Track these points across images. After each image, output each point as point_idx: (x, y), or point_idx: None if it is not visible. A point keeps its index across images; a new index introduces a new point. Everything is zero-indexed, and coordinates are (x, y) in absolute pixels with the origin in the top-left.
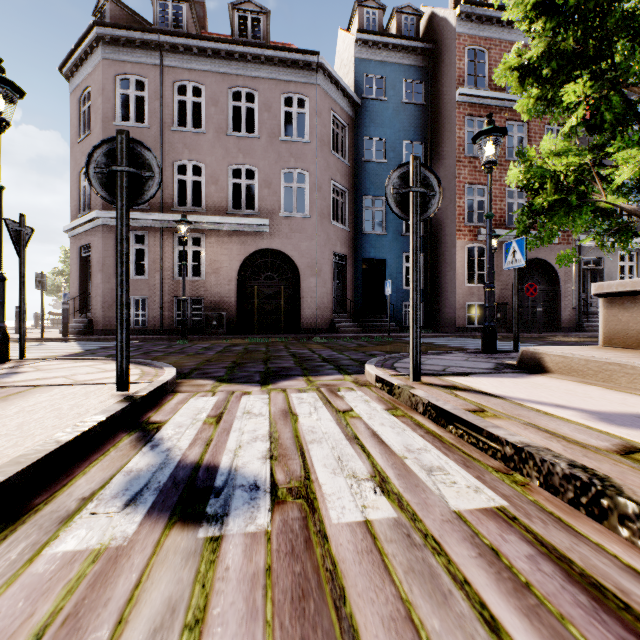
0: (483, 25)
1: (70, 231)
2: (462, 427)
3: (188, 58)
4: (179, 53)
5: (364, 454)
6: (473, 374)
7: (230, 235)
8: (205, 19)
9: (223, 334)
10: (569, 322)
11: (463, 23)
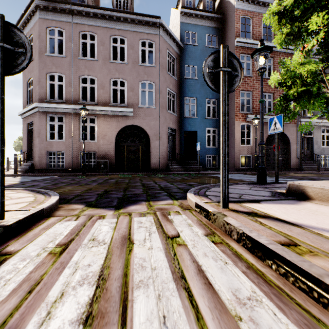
0: (249, 4)
1: (22, 115)
2: (286, 267)
3: (87, 19)
4: (82, 16)
5: (192, 310)
6: (261, 201)
7: (111, 117)
8: (98, 0)
9: (107, 172)
10: (295, 165)
11: (239, 3)
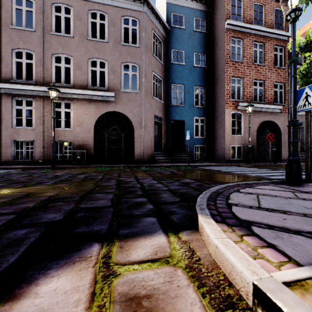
0: None
1: None
2: None
3: None
4: None
5: None
6: None
7: (89, 102)
8: None
9: (84, 164)
10: (286, 156)
11: None
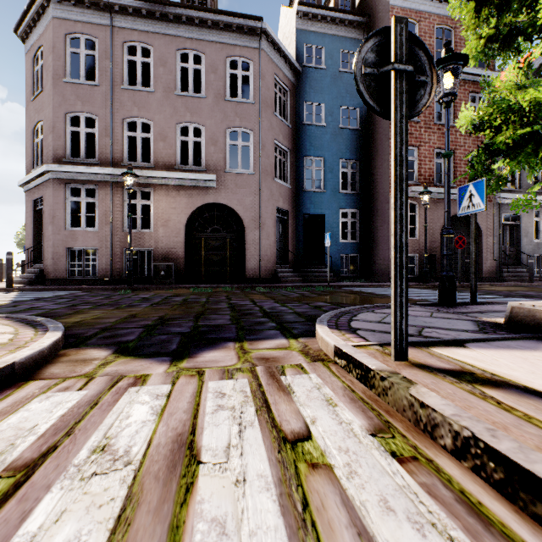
0: None
1: (25, 185)
2: None
3: (137, 20)
4: (128, 15)
5: None
6: (467, 342)
7: (178, 190)
8: None
9: (171, 284)
10: (490, 272)
11: None
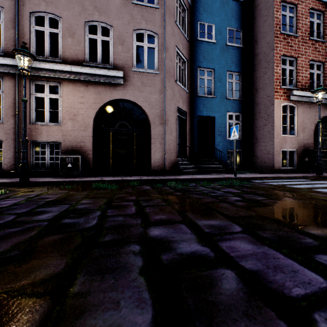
0: None
1: None
2: None
3: None
4: None
5: None
6: None
7: (86, 85)
8: None
9: (78, 176)
10: None
11: None
